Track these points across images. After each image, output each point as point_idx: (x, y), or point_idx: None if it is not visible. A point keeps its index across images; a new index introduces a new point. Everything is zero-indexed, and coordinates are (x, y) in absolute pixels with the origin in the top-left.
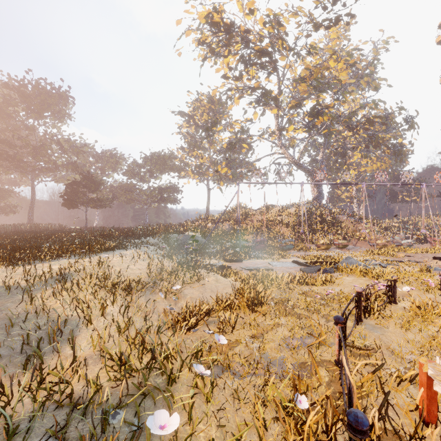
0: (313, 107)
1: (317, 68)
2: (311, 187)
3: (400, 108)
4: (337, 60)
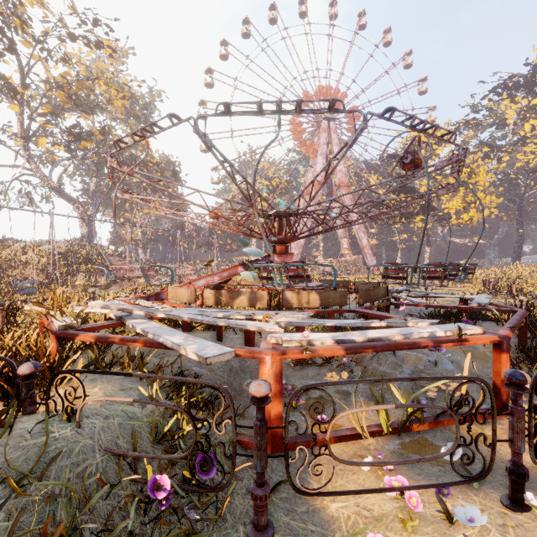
0: (73, 126)
1: (78, 83)
2: (80, 222)
3: (169, 160)
4: (108, 85)
